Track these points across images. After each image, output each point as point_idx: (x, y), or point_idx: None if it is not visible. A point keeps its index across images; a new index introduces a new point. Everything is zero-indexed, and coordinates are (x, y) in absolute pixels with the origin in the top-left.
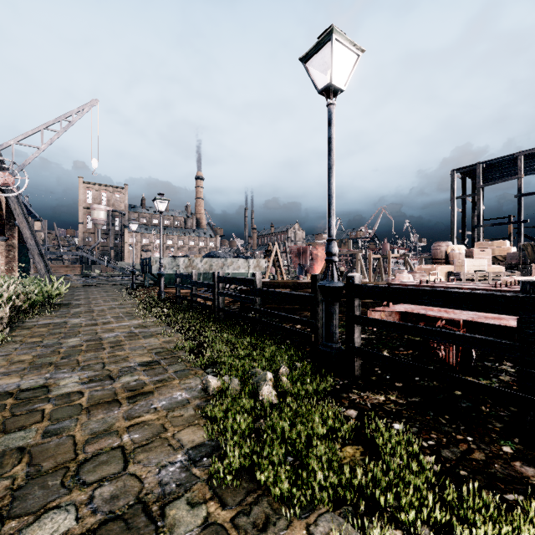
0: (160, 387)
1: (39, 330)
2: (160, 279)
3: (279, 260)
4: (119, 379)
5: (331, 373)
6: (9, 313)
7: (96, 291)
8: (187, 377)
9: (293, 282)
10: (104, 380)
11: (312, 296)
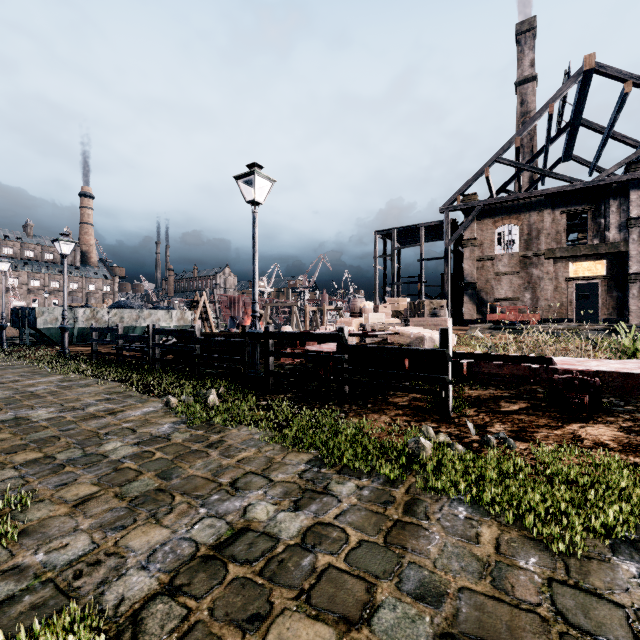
0: (129, 408)
1: None
2: (64, 334)
3: (208, 312)
4: (87, 408)
5: (255, 389)
6: None
7: None
8: (147, 402)
9: (226, 333)
10: (74, 410)
11: (242, 341)
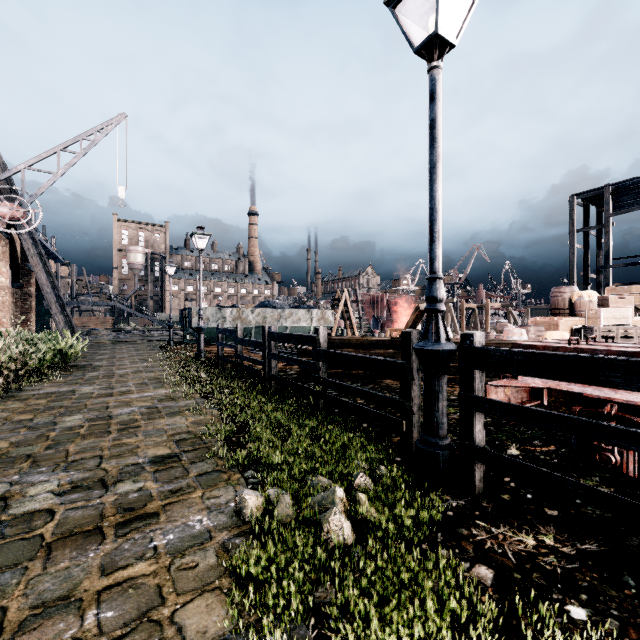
0: (172, 504)
1: (36, 402)
2: (200, 335)
3: (349, 311)
4: (114, 486)
5: (436, 485)
6: (3, 379)
7: (125, 349)
8: (215, 485)
9: (370, 339)
10: (92, 489)
11: (403, 363)
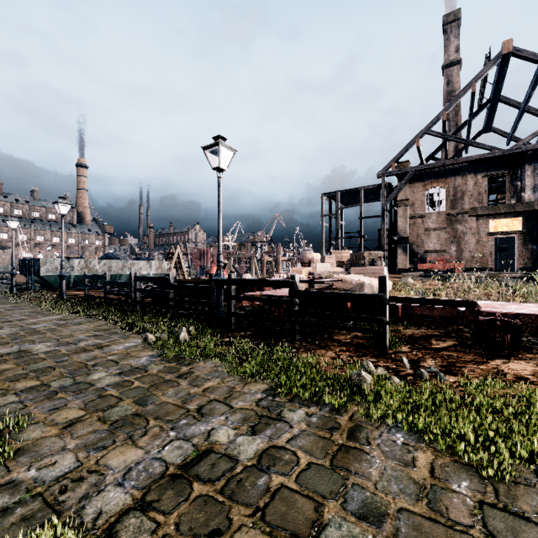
0: (114, 343)
1: None
2: (62, 281)
3: (181, 262)
4: (79, 343)
5: (219, 328)
6: None
7: None
8: (129, 338)
9: (196, 280)
10: (68, 345)
11: (209, 286)
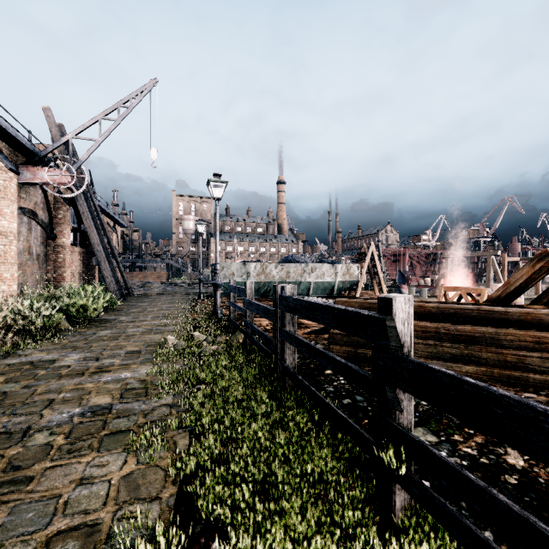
0: None
1: None
2: (216, 291)
3: (376, 265)
4: None
5: None
6: None
7: (162, 301)
8: None
9: (442, 306)
10: None
11: None
